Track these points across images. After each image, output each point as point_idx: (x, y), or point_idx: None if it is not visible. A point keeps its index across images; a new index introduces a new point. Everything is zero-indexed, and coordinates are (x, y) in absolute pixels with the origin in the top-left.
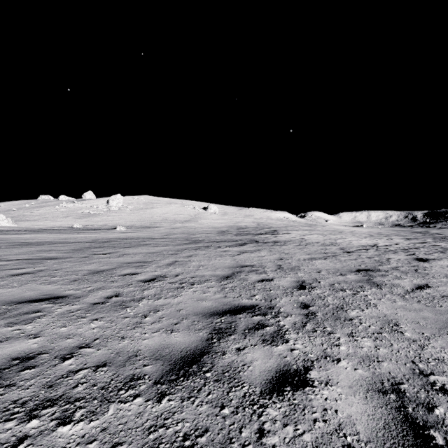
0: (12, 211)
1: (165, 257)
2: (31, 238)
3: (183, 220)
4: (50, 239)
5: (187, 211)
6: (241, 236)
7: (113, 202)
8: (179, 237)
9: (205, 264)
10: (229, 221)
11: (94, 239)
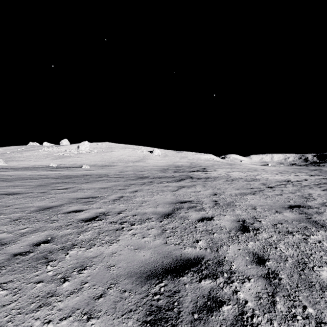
0: (6, 153)
1: (113, 193)
2: (11, 174)
3: (134, 160)
4: (25, 176)
5: (137, 153)
6: (178, 173)
7: (82, 147)
8: (129, 174)
9: (147, 199)
10: (169, 161)
11: (61, 175)
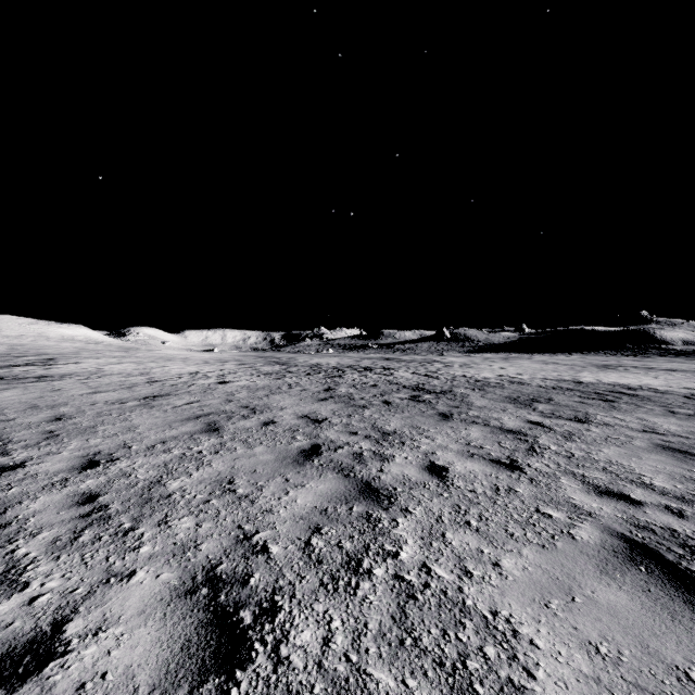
0: None
1: None
2: None
3: None
4: None
5: None
6: None
7: None
8: None
9: None
10: None
11: None
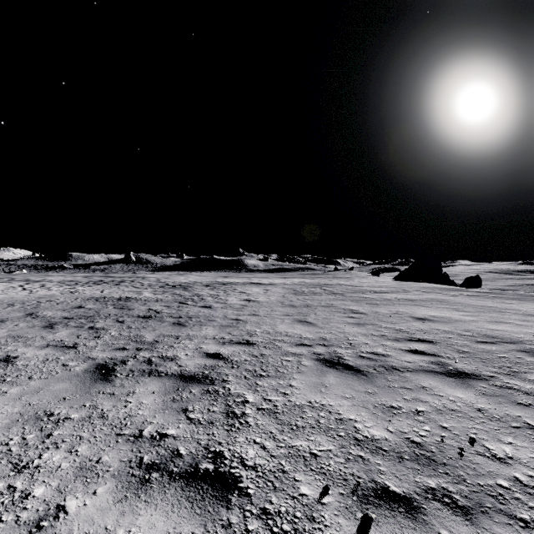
0: None
1: None
2: None
3: None
4: None
5: None
6: None
7: None
8: None
9: None
10: None
11: None
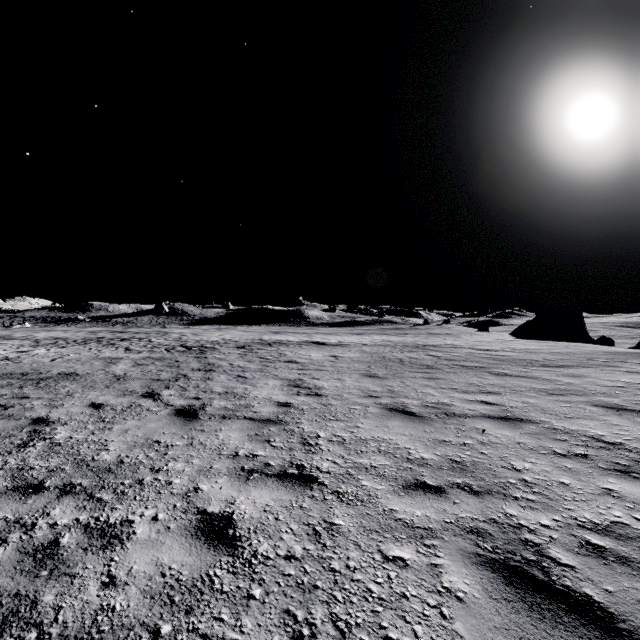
0: None
1: None
2: None
3: None
4: None
5: None
6: None
7: None
8: None
9: None
10: None
11: None
